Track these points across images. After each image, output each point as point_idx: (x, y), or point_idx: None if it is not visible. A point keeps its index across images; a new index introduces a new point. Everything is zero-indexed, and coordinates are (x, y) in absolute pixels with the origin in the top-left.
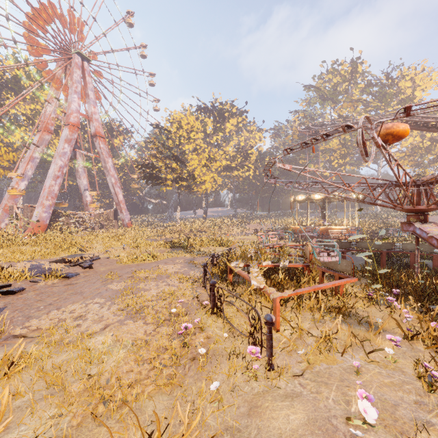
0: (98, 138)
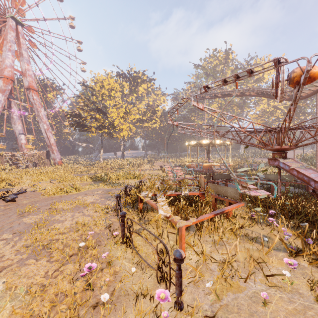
0: (32, 91)
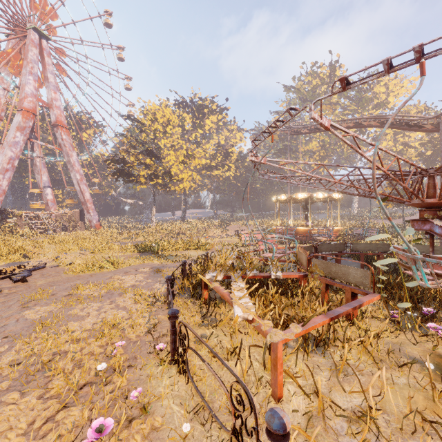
0: (60, 128)
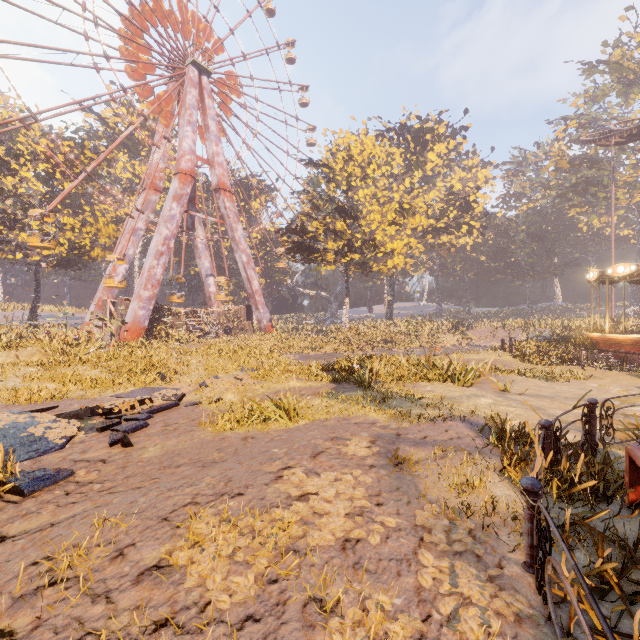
0: (223, 193)
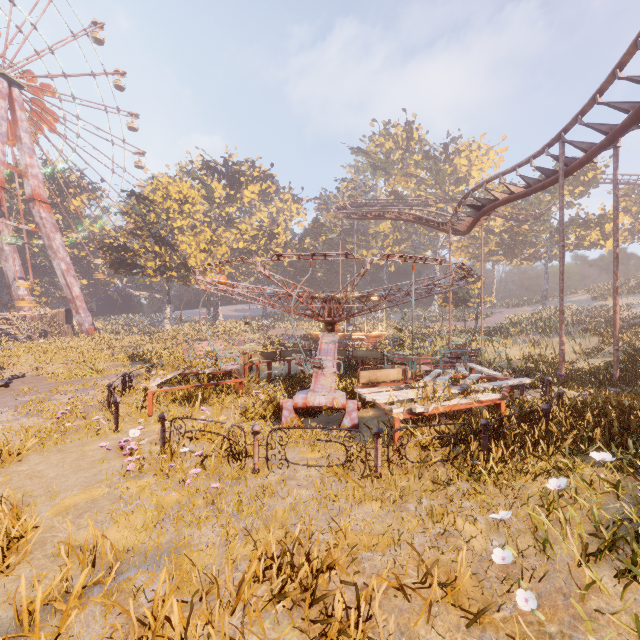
0: (38, 203)
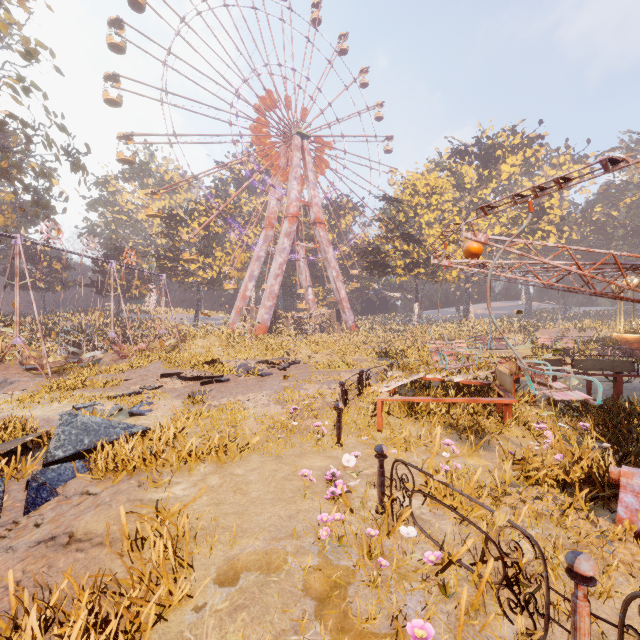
0: (318, 225)
